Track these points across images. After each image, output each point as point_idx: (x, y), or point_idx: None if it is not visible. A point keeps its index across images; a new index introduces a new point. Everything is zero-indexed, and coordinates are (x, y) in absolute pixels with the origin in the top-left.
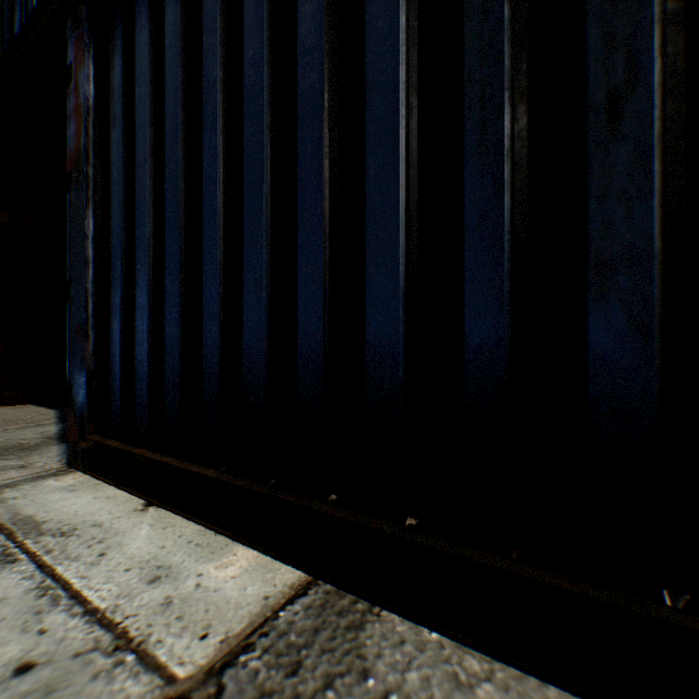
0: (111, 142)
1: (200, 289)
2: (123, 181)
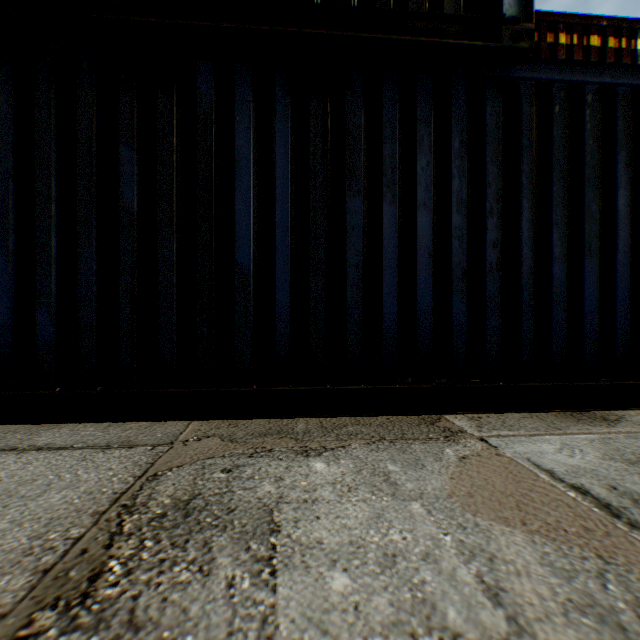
0: None
1: None
2: None
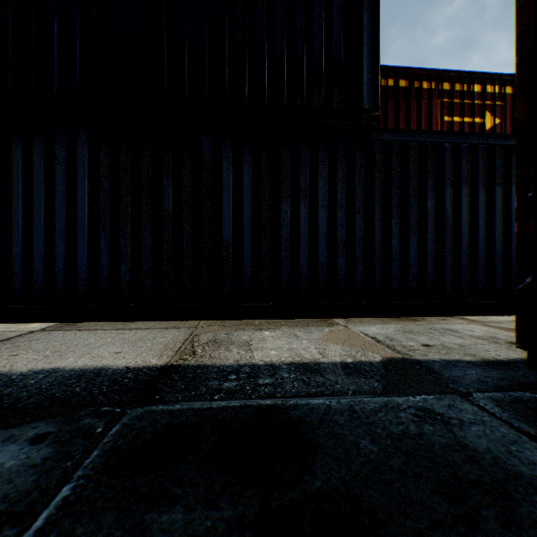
0: None
1: (12, 249)
2: None
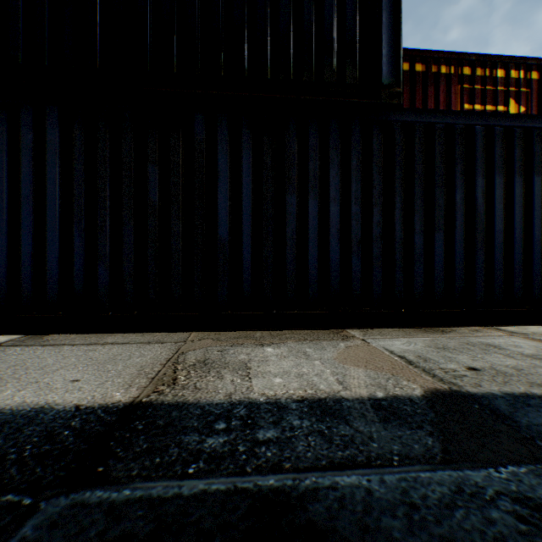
0: None
1: None
2: None
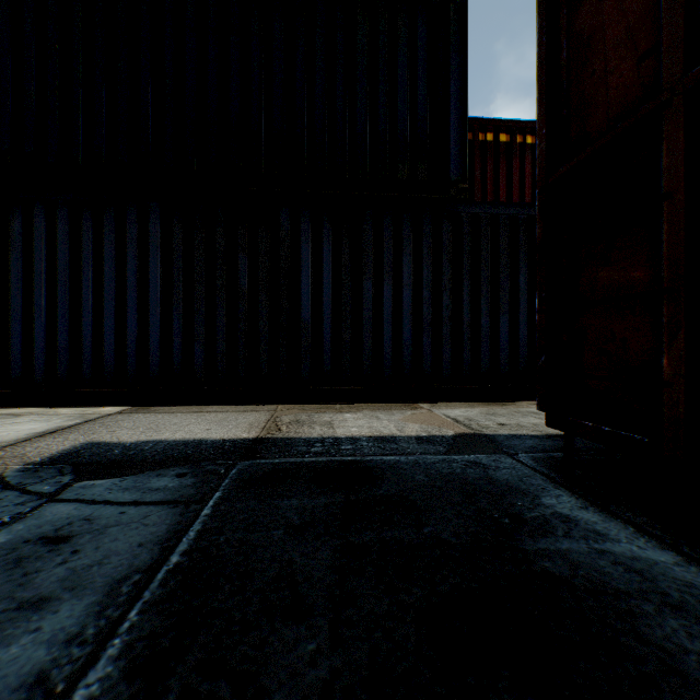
0: (12, 257)
1: (81, 330)
2: (22, 277)
